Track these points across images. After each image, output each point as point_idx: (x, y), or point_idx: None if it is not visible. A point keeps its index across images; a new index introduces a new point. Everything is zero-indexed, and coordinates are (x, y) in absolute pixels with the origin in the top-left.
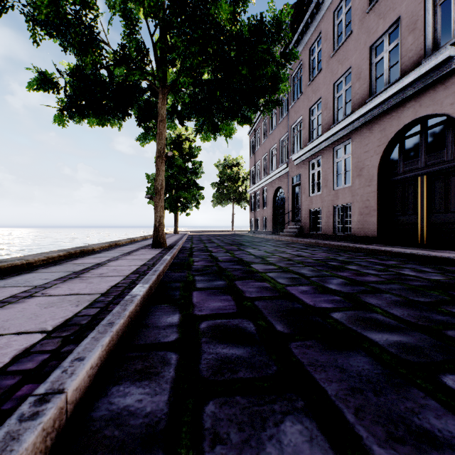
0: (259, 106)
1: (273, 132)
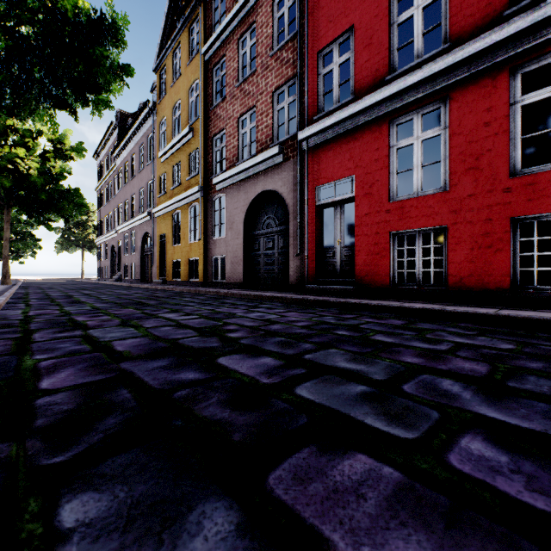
0: (72, 214)
1: (111, 202)
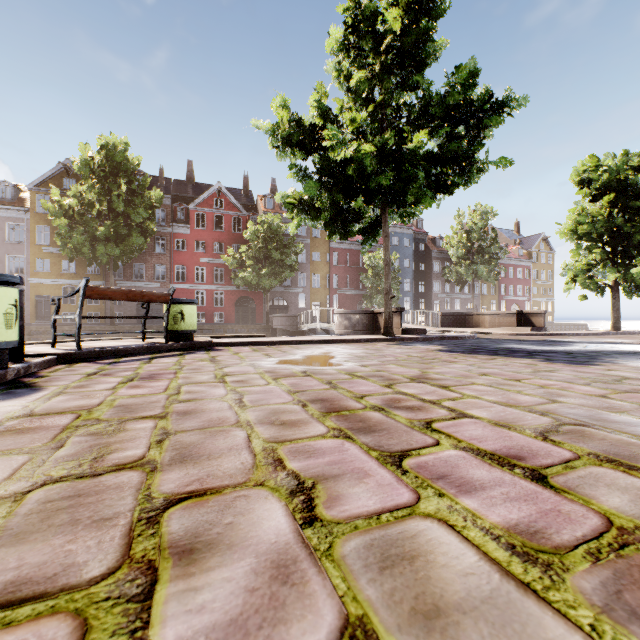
0: None
1: None
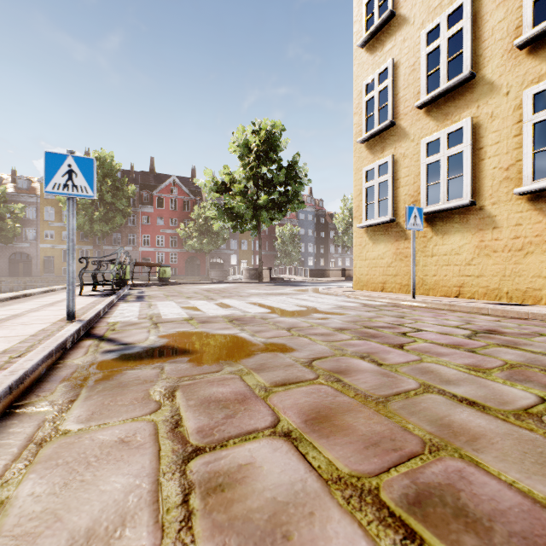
0: None
1: None
